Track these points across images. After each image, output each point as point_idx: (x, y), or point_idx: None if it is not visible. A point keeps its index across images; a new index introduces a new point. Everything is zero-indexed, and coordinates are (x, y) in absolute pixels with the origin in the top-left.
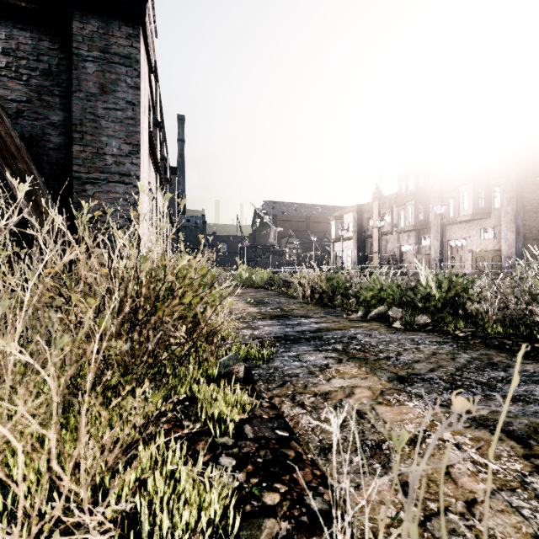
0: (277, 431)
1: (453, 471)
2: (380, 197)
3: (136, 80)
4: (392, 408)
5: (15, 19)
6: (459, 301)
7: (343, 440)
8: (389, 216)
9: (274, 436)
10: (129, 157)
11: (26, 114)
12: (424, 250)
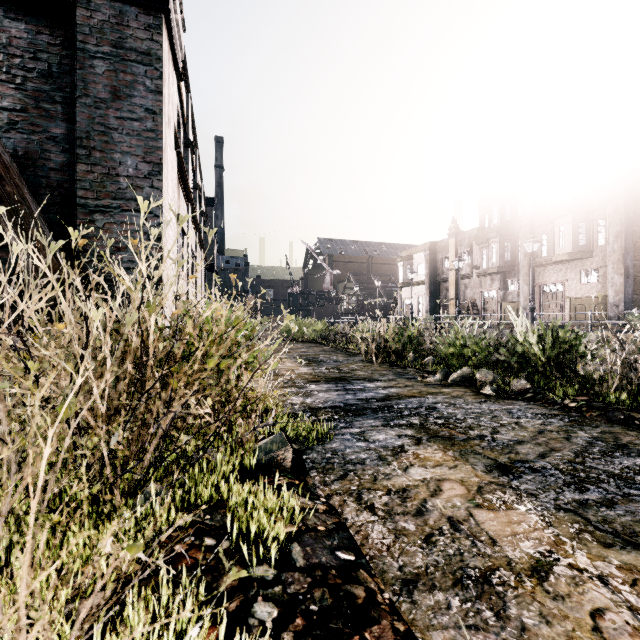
0: (338, 553)
1: (604, 625)
2: (457, 233)
3: (158, 82)
4: (497, 513)
5: (6, 7)
6: (566, 360)
7: (433, 568)
8: (468, 256)
9: (335, 562)
10: (148, 179)
11: (20, 126)
12: (511, 297)
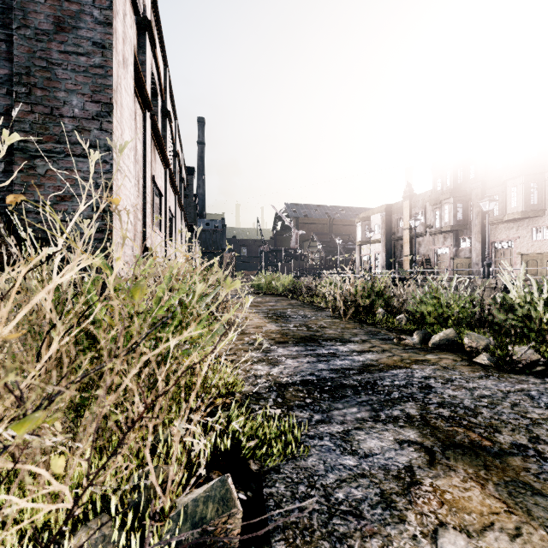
0: None
1: None
2: (411, 196)
3: (107, 13)
4: None
5: None
6: None
7: None
8: (422, 216)
9: None
10: (96, 120)
11: None
12: (463, 253)
